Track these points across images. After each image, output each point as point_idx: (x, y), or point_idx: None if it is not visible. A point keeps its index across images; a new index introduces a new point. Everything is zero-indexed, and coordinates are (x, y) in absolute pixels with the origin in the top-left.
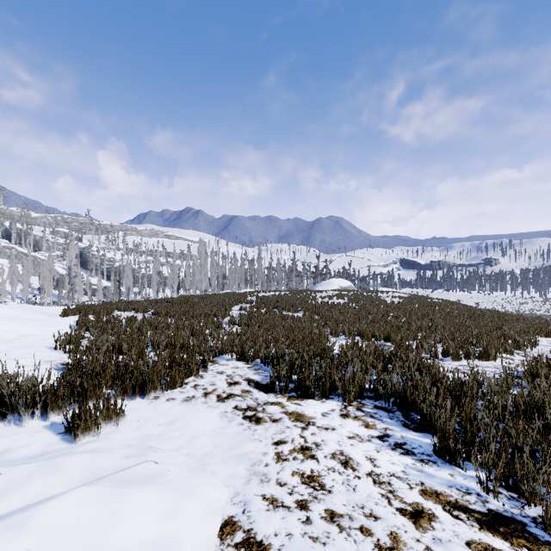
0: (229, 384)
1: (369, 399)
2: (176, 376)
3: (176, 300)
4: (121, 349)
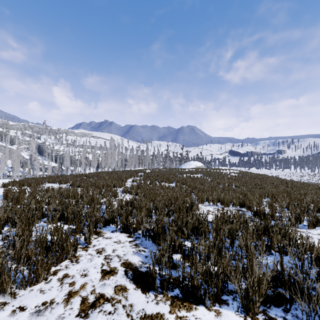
0: (103, 274)
1: (274, 304)
2: (38, 269)
3: (90, 174)
4: (14, 222)
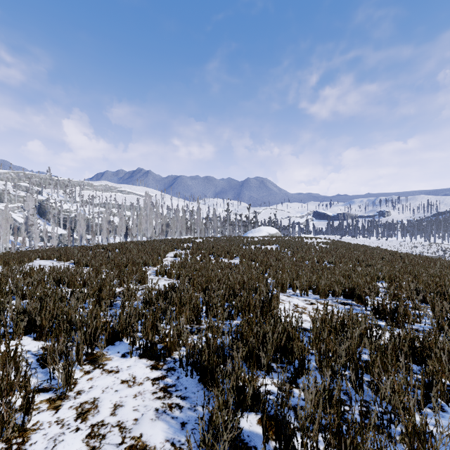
0: None
1: None
2: None
3: (110, 246)
4: None
